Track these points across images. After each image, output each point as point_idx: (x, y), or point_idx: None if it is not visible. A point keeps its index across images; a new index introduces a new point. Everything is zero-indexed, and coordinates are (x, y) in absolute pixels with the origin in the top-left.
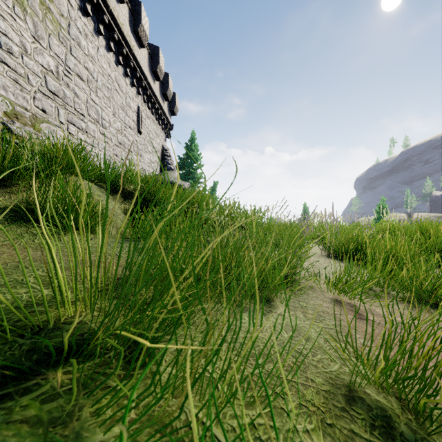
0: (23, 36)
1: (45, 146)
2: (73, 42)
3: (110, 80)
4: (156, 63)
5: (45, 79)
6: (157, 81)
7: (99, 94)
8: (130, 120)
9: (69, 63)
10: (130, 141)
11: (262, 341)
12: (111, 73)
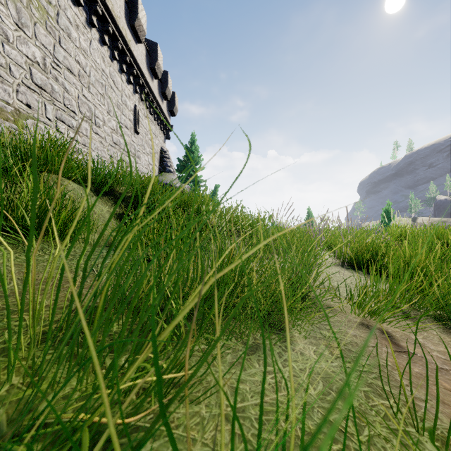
0: (4, 22)
1: (20, 140)
2: (62, 33)
3: (105, 76)
4: (154, 60)
5: (30, 71)
6: (156, 79)
7: (91, 91)
8: (127, 119)
9: (58, 55)
10: (127, 141)
11: (282, 410)
12: (105, 68)
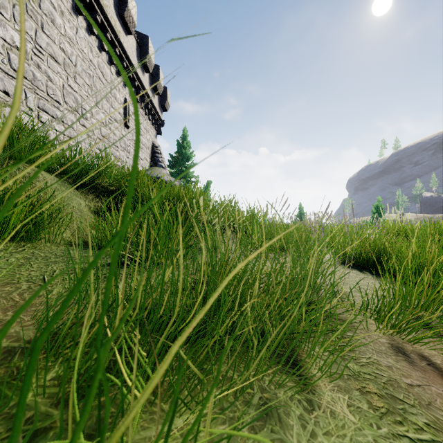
0: None
1: None
2: (45, 18)
3: (92, 66)
4: (145, 53)
5: (9, 56)
6: (147, 73)
7: (78, 81)
8: (116, 112)
9: (40, 41)
10: (116, 135)
11: None
12: (93, 59)
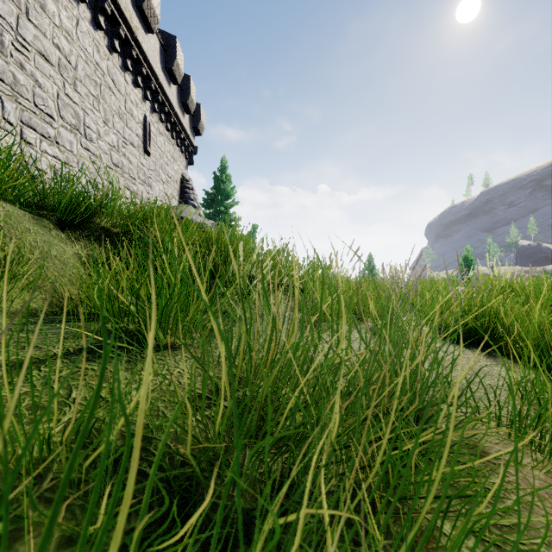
0: None
1: None
2: (32, 1)
3: (100, 72)
4: (171, 58)
5: None
6: (174, 85)
7: (79, 89)
8: (133, 134)
9: (24, 32)
10: (133, 163)
11: None
12: (101, 62)
